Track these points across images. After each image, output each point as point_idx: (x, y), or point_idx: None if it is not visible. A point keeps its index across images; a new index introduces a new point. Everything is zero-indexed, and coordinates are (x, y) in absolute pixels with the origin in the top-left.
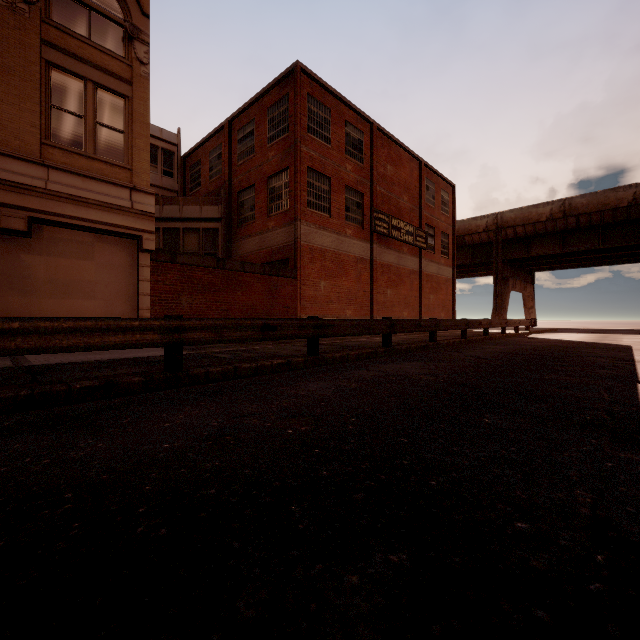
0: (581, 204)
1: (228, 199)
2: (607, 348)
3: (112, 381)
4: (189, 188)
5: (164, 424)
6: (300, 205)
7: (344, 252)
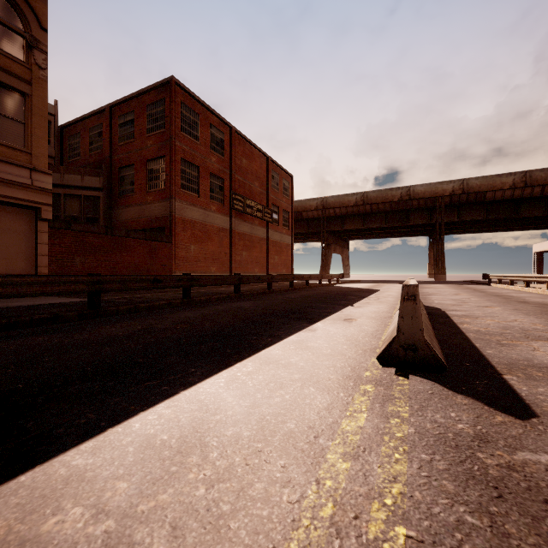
0: (373, 197)
1: (109, 172)
2: (366, 291)
3: (58, 314)
4: (67, 156)
5: (112, 329)
6: (175, 187)
7: (210, 223)
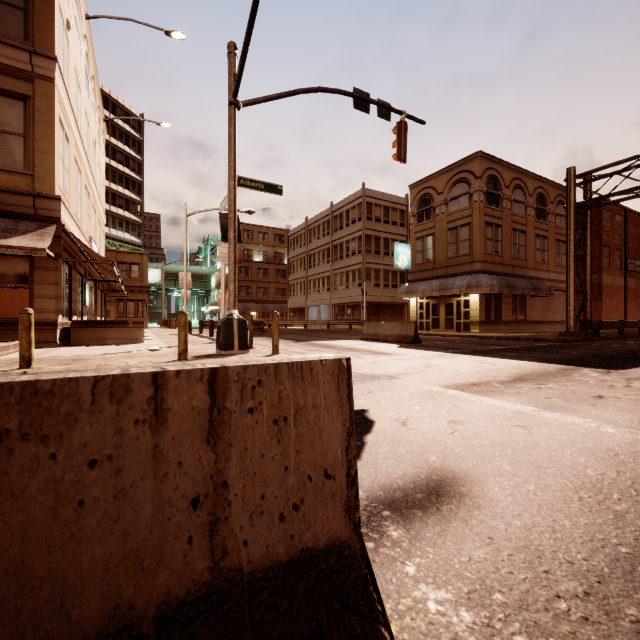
0: None
1: None
2: None
3: None
4: None
5: None
6: (602, 265)
7: (614, 284)
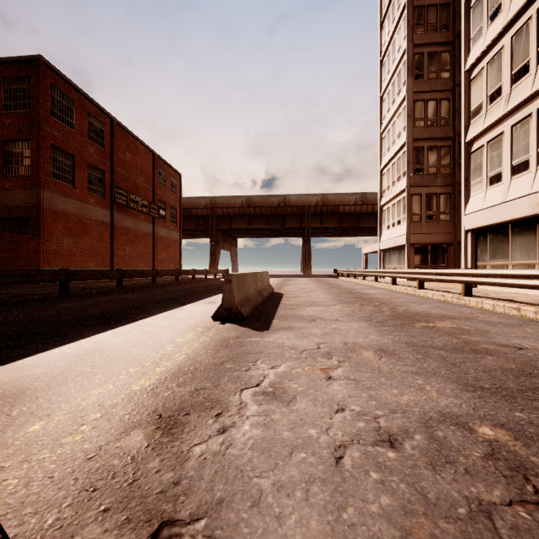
0: (256, 201)
1: None
2: None
3: None
4: None
5: None
6: (43, 175)
7: (87, 216)
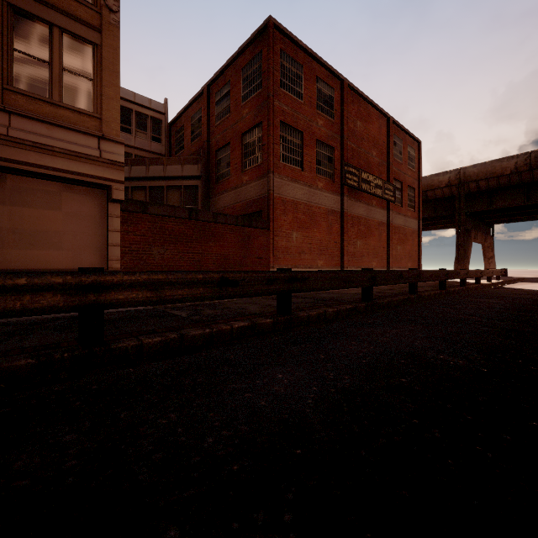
0: None
1: (207, 158)
2: None
3: None
4: (174, 151)
5: None
6: (273, 158)
7: (315, 204)
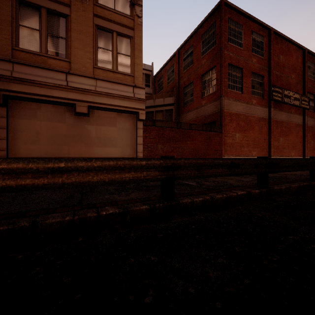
0: None
1: (178, 92)
2: None
3: (127, 209)
4: (157, 91)
5: None
6: (224, 87)
7: (251, 114)
